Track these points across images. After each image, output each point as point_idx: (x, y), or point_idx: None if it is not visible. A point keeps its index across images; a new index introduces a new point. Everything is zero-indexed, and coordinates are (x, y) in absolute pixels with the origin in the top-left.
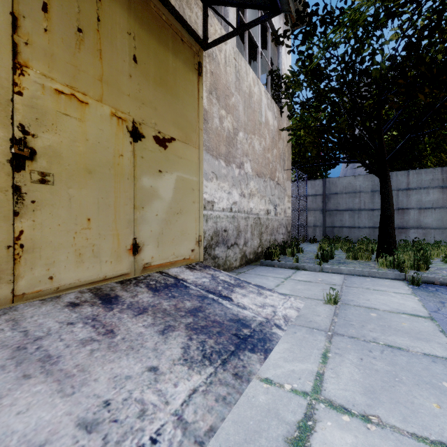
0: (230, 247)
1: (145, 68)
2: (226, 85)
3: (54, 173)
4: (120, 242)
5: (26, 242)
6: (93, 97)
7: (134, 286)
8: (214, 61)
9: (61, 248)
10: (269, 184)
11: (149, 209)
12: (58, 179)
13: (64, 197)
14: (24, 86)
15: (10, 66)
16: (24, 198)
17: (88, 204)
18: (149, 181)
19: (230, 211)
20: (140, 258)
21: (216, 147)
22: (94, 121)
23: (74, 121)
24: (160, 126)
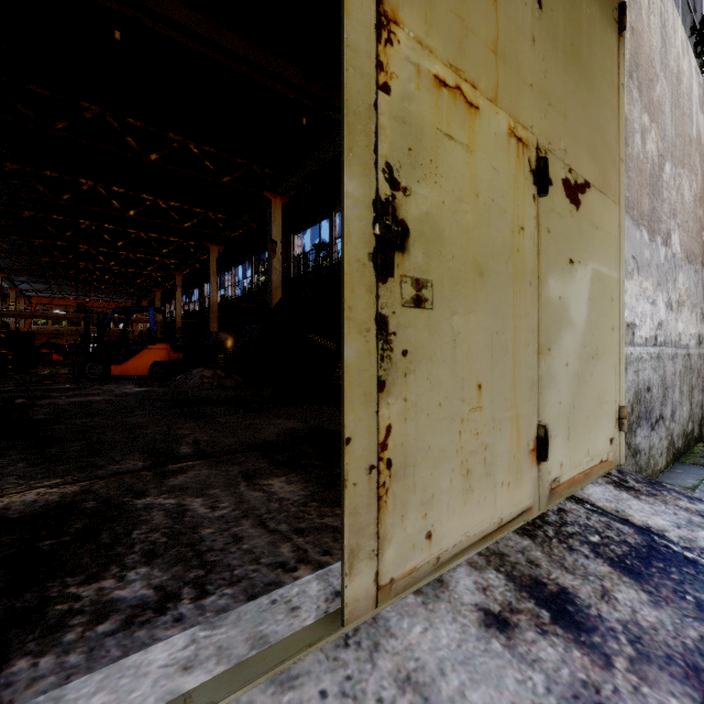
0: (654, 426)
1: (551, 20)
2: (649, 57)
3: (433, 280)
4: (519, 435)
5: (395, 453)
6: (485, 92)
7: (565, 548)
8: (634, 2)
9: (441, 462)
10: (700, 278)
11: (556, 353)
12: (438, 295)
13: (446, 336)
14: (391, 70)
15: (371, 22)
16: (392, 344)
17: (478, 349)
18: (556, 285)
19: (653, 343)
20: (545, 468)
21: (637, 200)
22: (486, 151)
23: (459, 153)
24: (570, 156)
